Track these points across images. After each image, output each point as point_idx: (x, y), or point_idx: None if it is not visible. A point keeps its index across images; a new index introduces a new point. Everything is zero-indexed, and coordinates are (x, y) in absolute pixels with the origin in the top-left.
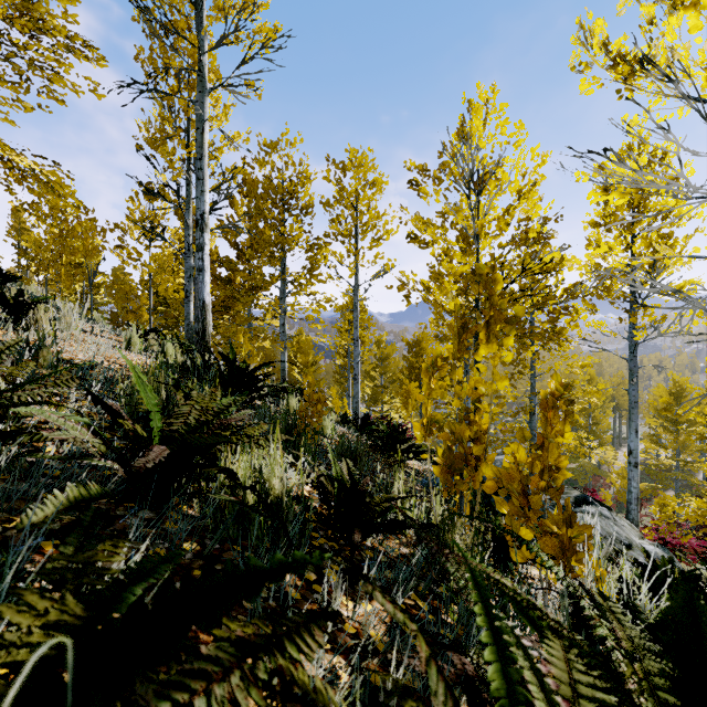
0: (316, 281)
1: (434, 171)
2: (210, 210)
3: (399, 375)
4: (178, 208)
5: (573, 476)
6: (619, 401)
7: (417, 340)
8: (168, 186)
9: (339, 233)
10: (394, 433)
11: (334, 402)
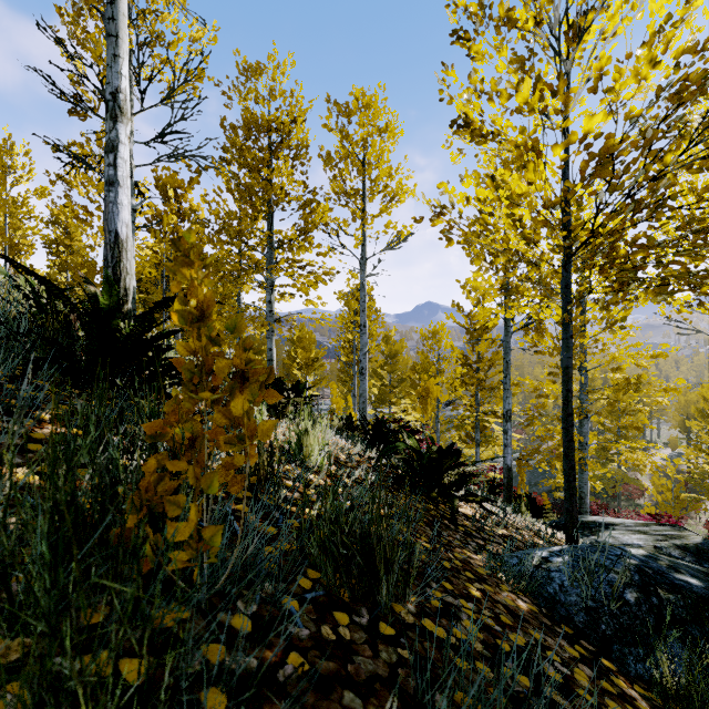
0: (311, 243)
1: (500, 5)
2: (161, 134)
3: (409, 373)
4: (158, 179)
5: (601, 485)
6: (644, 402)
7: (433, 331)
8: (84, 77)
9: (342, 191)
10: (434, 454)
11: (334, 401)
